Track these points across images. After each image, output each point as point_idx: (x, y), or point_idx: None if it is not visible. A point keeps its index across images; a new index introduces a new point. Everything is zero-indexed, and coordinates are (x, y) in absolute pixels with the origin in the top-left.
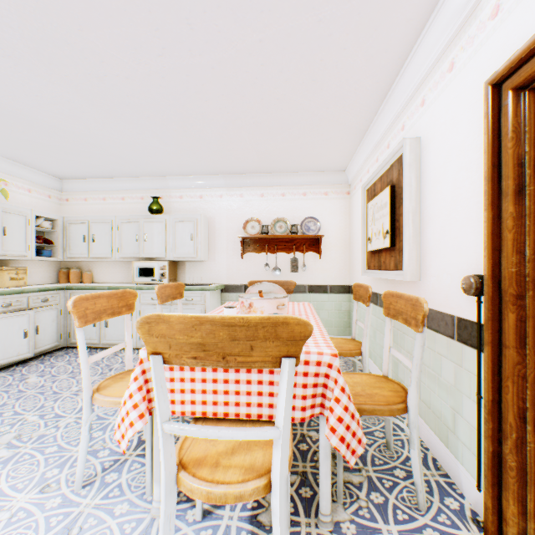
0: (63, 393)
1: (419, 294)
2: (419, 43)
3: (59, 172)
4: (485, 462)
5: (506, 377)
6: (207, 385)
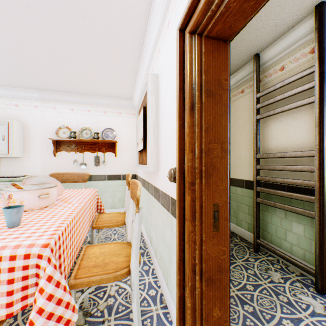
0: None
1: (158, 181)
2: (153, 6)
3: None
4: (177, 303)
5: (187, 241)
6: None
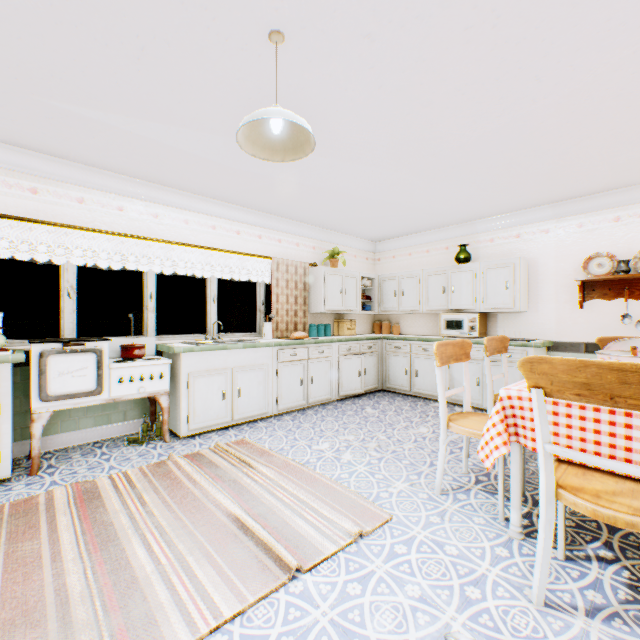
0: (395, 425)
1: None
2: None
3: (375, 237)
4: None
5: None
6: (572, 432)
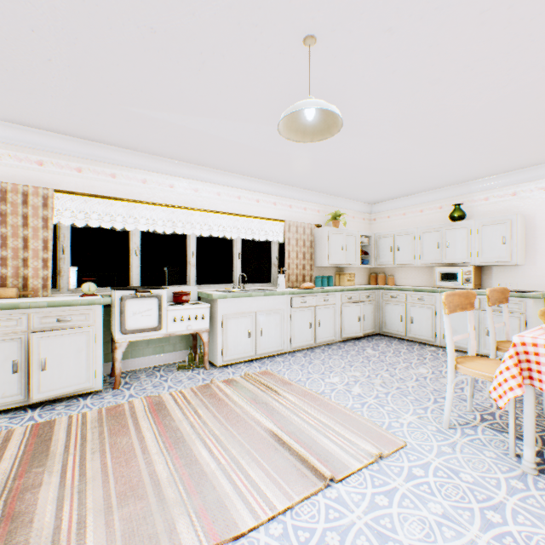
0: (396, 365)
1: None
2: None
3: (372, 200)
4: None
5: None
6: None
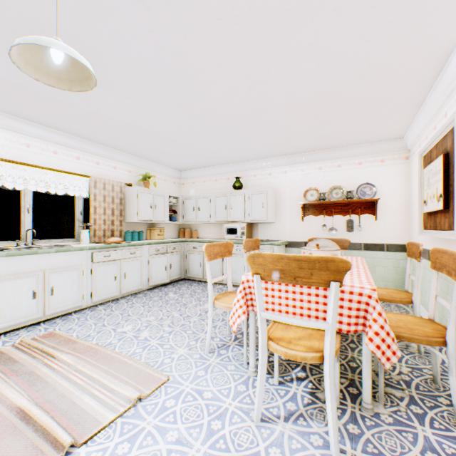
0: (188, 304)
1: None
2: None
3: (180, 167)
4: None
5: None
6: (282, 300)
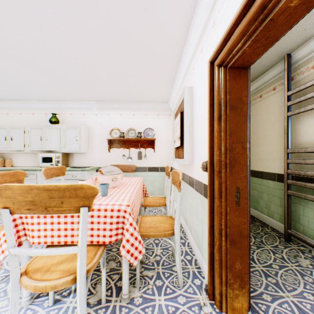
0: None
1: (192, 171)
2: (189, 36)
3: None
4: (208, 258)
5: (215, 213)
6: (54, 226)
